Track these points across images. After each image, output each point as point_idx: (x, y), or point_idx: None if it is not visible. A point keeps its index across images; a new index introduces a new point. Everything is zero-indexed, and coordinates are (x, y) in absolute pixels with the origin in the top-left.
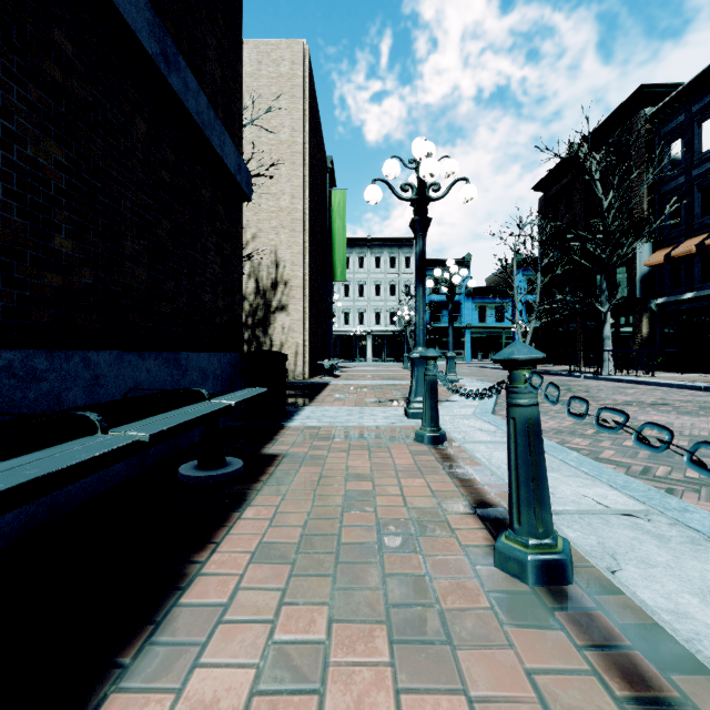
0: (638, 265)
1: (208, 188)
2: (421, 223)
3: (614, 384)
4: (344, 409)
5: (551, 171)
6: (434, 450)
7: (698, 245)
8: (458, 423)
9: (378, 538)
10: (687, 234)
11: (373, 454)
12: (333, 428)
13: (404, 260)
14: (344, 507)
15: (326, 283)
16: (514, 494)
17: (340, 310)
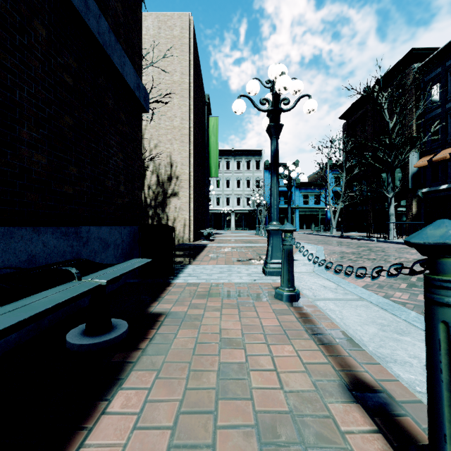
0: (410, 167)
1: (110, 97)
2: (275, 128)
3: (398, 246)
4: (217, 267)
5: (351, 106)
6: (292, 308)
7: (450, 153)
8: (305, 280)
9: (258, 446)
10: (443, 146)
11: (242, 312)
12: (208, 285)
13: (255, 164)
14: (218, 386)
15: (205, 178)
16: (447, 424)
17: (214, 196)
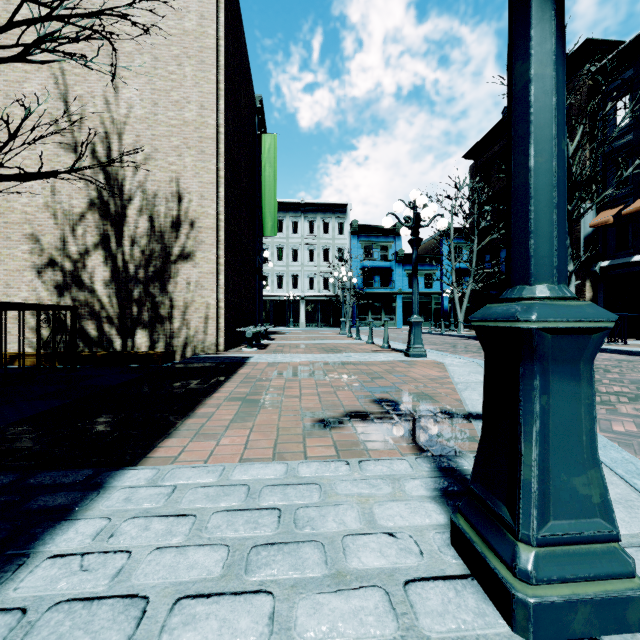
0: (582, 227)
1: None
2: None
3: (602, 355)
4: (233, 494)
5: (484, 137)
6: None
7: None
8: None
9: None
10: (636, 193)
11: None
12: None
13: (337, 225)
14: None
15: (255, 238)
16: None
17: (273, 274)
